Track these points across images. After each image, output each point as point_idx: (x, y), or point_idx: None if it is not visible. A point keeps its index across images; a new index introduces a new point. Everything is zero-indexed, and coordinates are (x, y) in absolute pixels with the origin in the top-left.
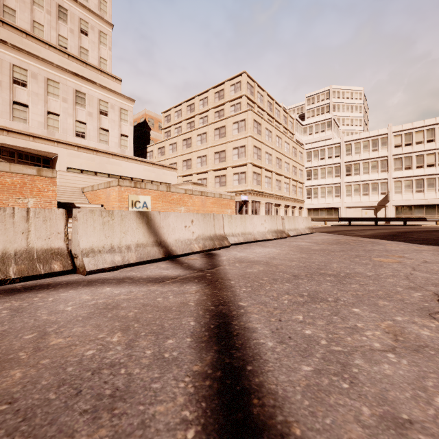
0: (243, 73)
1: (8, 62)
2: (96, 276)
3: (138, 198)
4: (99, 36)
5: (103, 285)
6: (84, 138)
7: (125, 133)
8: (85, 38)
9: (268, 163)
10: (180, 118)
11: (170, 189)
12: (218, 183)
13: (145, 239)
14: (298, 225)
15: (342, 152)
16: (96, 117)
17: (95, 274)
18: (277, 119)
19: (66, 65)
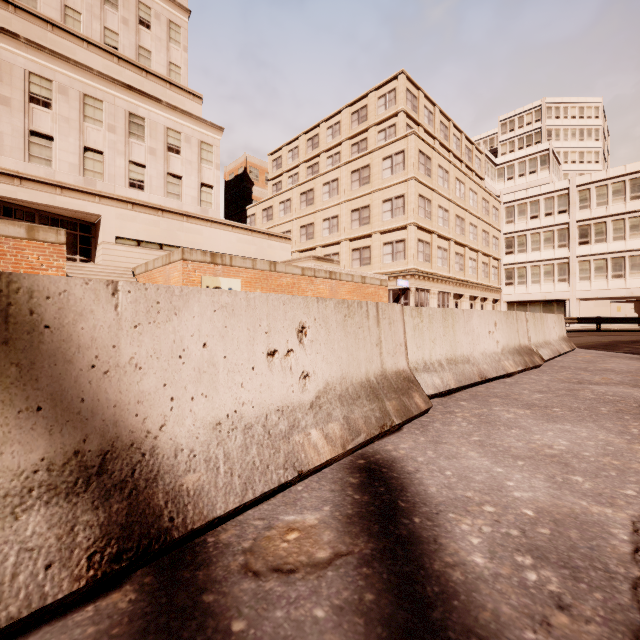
0: (401, 73)
1: (22, 69)
2: None
3: (218, 282)
4: (167, 29)
5: None
6: (143, 189)
7: (207, 181)
8: (146, 33)
9: (443, 225)
10: (296, 160)
11: (275, 267)
12: (357, 260)
13: None
14: (548, 333)
15: (572, 204)
16: (161, 156)
17: None
18: (456, 153)
19: (115, 74)
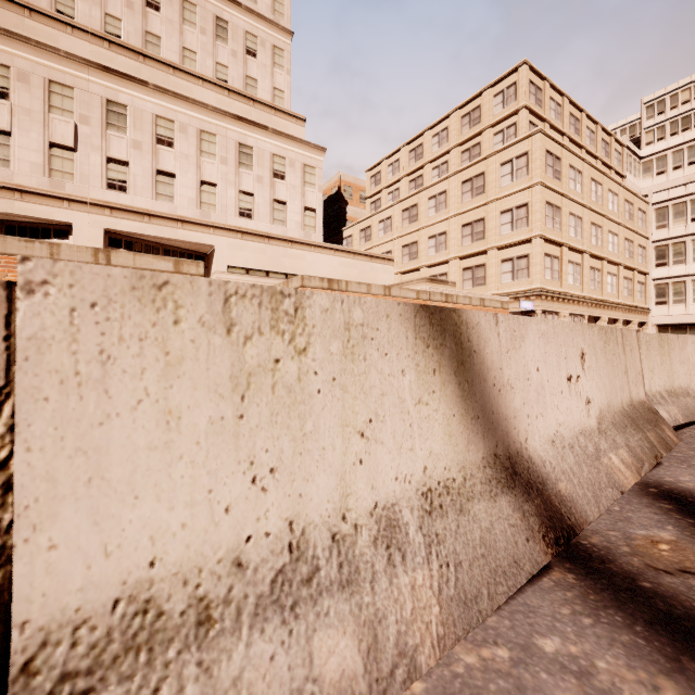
0: (522, 64)
1: (150, 113)
2: None
3: None
4: (272, 55)
5: None
6: (251, 218)
7: (310, 205)
8: (252, 62)
9: (575, 235)
10: (396, 174)
11: (390, 291)
12: (469, 281)
13: (454, 456)
14: None
15: None
16: (268, 183)
17: None
18: (589, 149)
19: (226, 107)
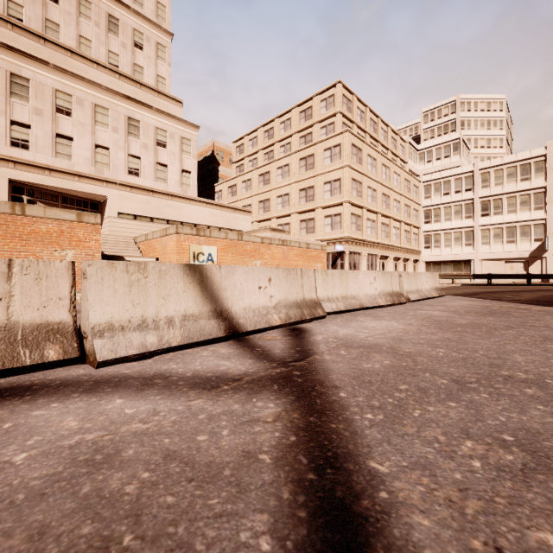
0: (338, 83)
1: (50, 87)
2: (113, 369)
3: (201, 249)
4: (156, 49)
5: (115, 391)
6: (138, 176)
7: (187, 168)
8: (139, 53)
9: (371, 201)
10: (255, 147)
11: (242, 237)
12: (304, 229)
13: (198, 308)
14: (420, 285)
15: (476, 184)
16: (152, 150)
17: (112, 366)
18: (383, 143)
19: (117, 87)
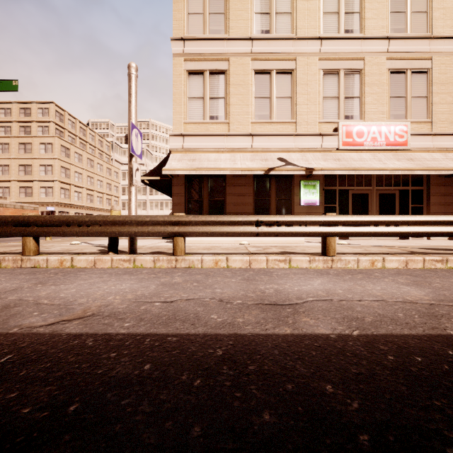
0: (52, 102)
1: None
2: None
3: None
4: None
5: None
6: None
7: None
8: None
9: (78, 181)
10: None
11: None
12: (23, 193)
13: None
14: None
15: None
16: None
17: None
18: (91, 143)
19: None
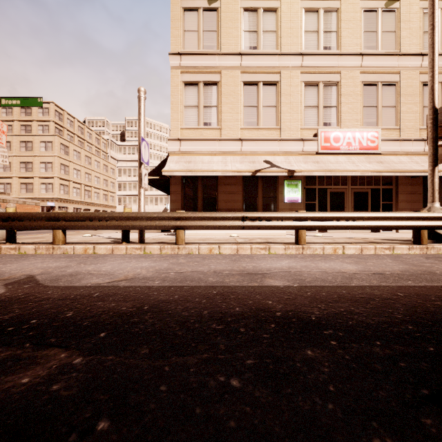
0: (51, 102)
1: None
2: None
3: None
4: None
5: None
6: None
7: None
8: None
9: (77, 177)
10: None
11: None
12: (25, 189)
13: None
14: None
15: None
16: None
17: None
18: (89, 141)
19: None
